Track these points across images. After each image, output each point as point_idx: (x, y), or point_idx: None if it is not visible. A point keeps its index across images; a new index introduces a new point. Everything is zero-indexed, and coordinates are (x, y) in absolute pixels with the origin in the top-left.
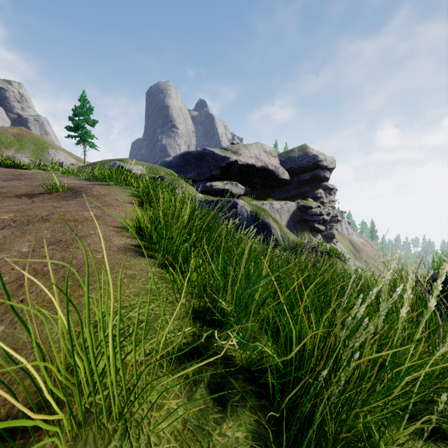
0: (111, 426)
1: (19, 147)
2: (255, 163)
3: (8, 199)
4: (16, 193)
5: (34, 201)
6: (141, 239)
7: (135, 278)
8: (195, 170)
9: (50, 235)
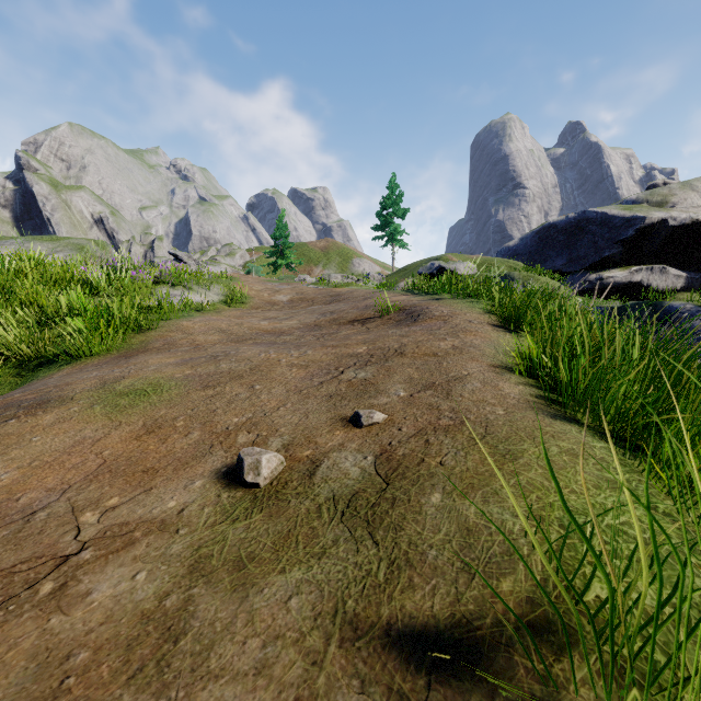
0: None
1: (326, 262)
2: None
3: (343, 326)
4: (347, 319)
5: (369, 328)
6: (537, 385)
7: (577, 455)
8: (564, 254)
9: (417, 375)
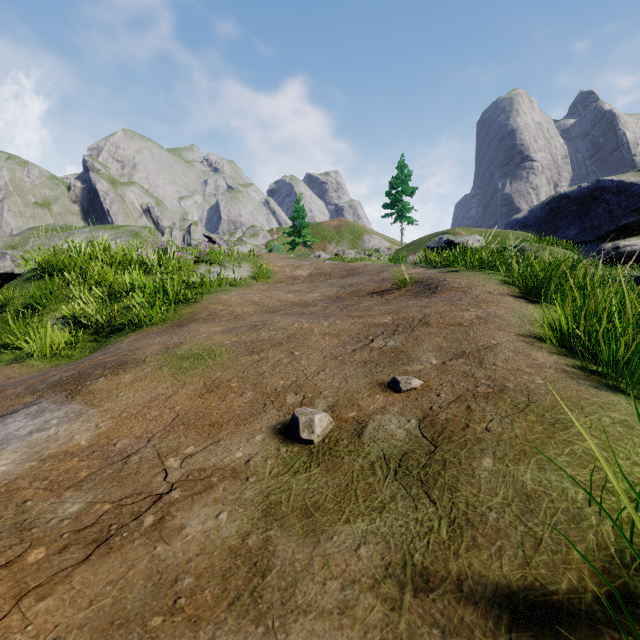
0: None
1: (339, 239)
2: None
3: (362, 298)
4: (366, 291)
5: (388, 300)
6: (570, 355)
7: (632, 427)
8: (576, 224)
9: (446, 344)
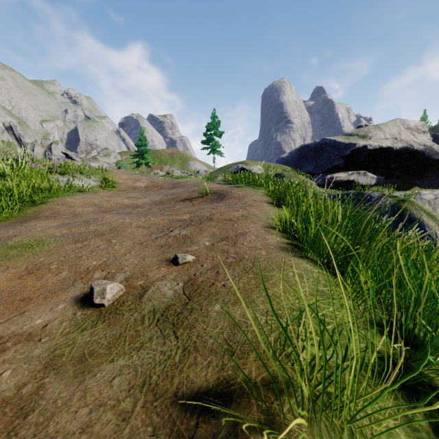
0: (336, 422)
1: (172, 162)
2: (391, 145)
3: (178, 203)
4: (181, 198)
5: (194, 204)
6: (288, 237)
7: (303, 277)
8: (313, 163)
9: (218, 232)
